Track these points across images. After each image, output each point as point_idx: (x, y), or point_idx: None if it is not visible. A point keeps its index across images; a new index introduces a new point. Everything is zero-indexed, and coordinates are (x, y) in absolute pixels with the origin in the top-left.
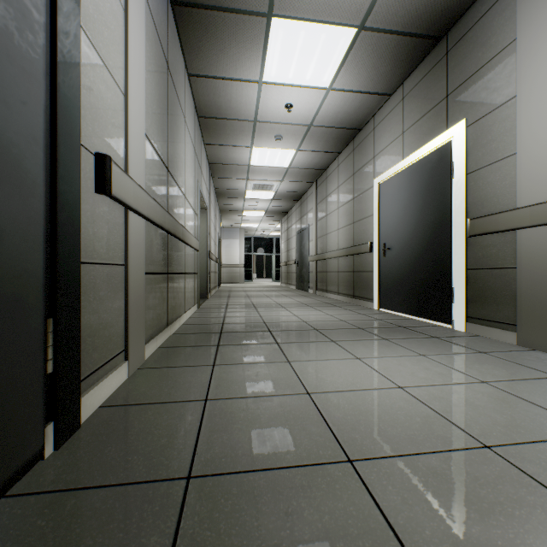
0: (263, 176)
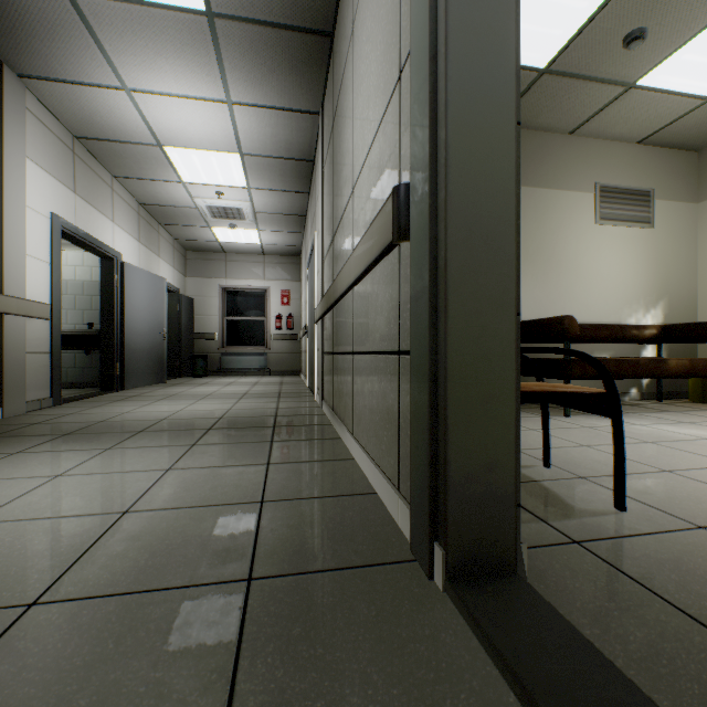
0: None
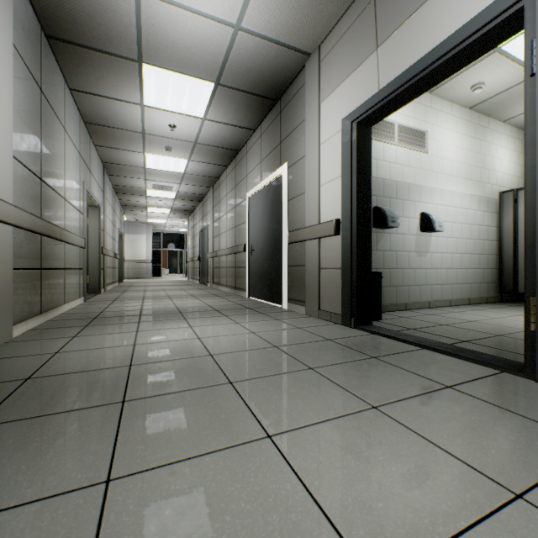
0: (161, 178)
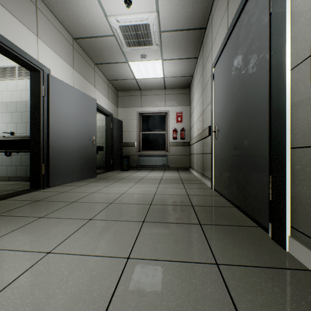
0: None
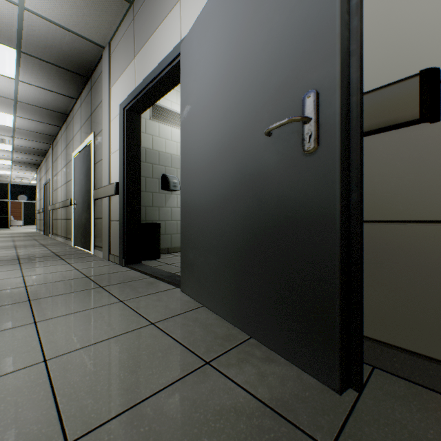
0: None
